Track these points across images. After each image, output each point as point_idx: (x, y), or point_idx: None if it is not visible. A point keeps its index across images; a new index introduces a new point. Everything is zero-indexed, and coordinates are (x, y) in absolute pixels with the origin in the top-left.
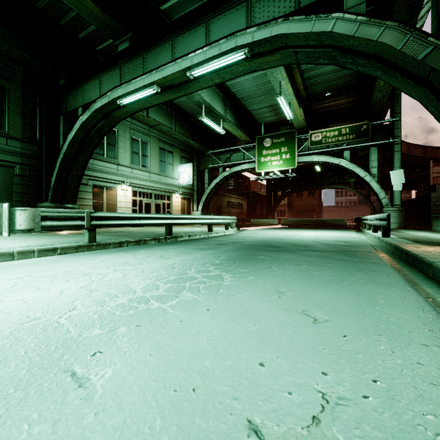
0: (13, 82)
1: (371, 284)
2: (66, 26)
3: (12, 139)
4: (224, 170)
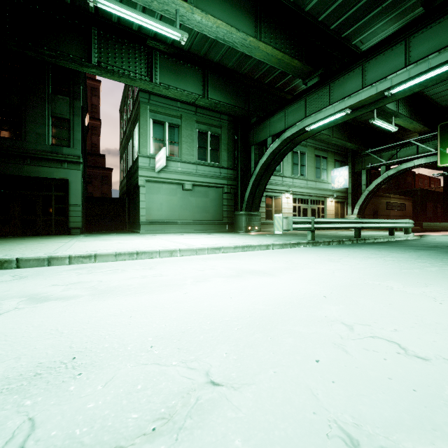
0: (223, 129)
1: None
2: (258, 78)
3: (223, 168)
4: (387, 169)
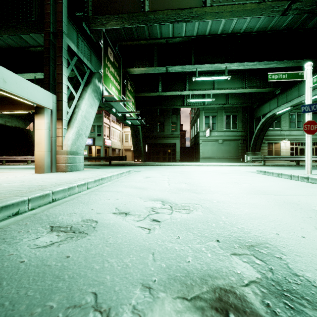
0: (239, 112)
1: None
2: None
3: (238, 131)
4: None
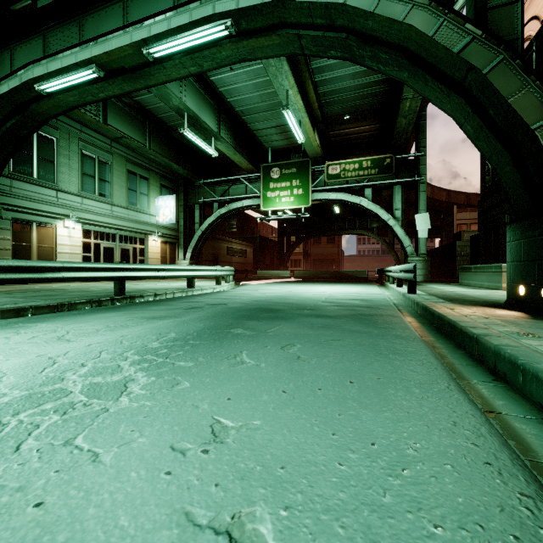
0: None
1: (396, 387)
2: None
3: None
4: (221, 207)
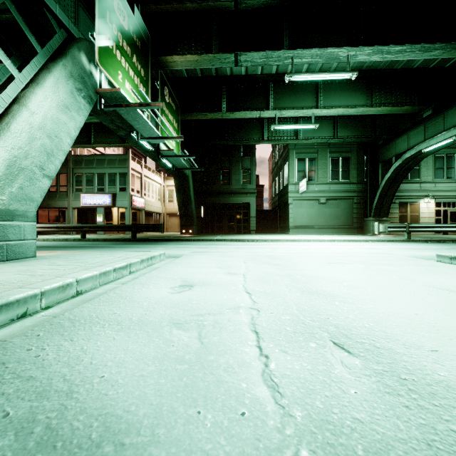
0: (352, 152)
1: None
2: None
3: (352, 184)
4: None
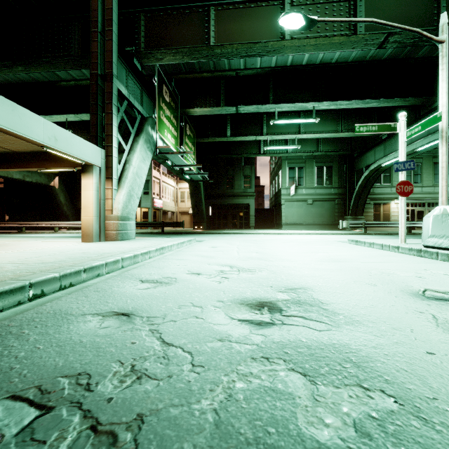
0: (334, 162)
1: None
2: None
3: (334, 188)
4: None
